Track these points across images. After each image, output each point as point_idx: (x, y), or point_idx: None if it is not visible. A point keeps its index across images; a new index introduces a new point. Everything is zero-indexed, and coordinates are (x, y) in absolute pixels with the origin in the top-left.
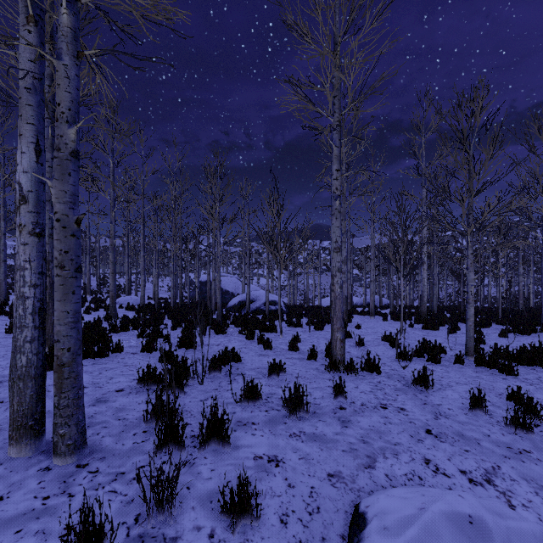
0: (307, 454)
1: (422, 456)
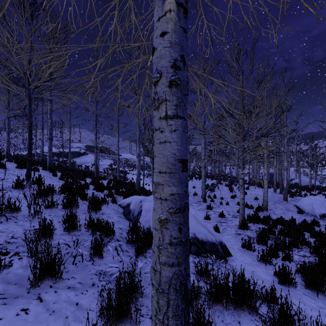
0: None
1: None
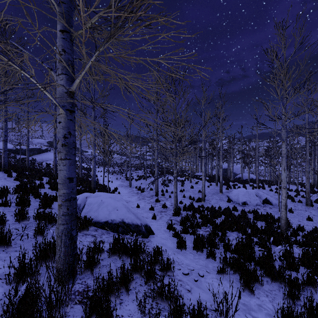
0: None
1: None
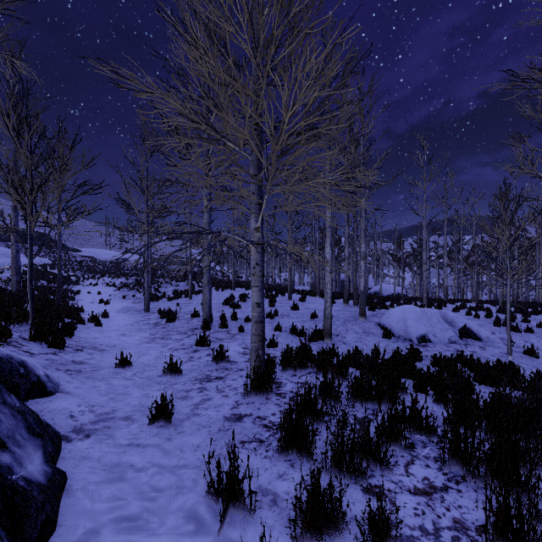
0: None
1: None
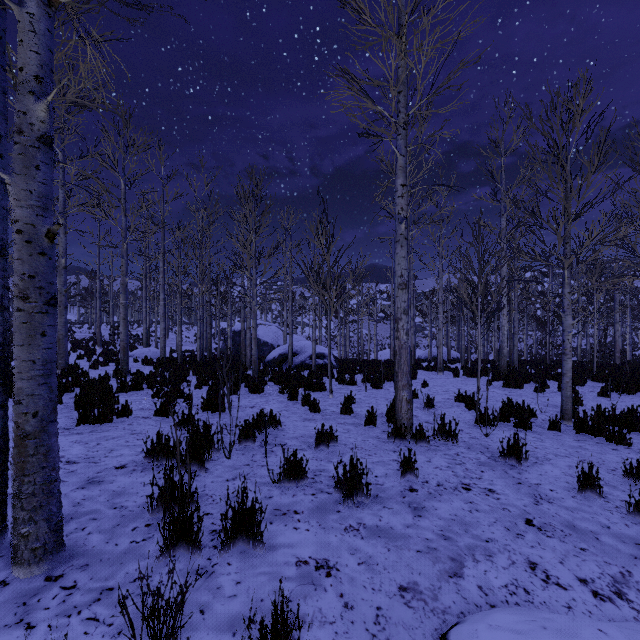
0: (369, 556)
1: (524, 557)
